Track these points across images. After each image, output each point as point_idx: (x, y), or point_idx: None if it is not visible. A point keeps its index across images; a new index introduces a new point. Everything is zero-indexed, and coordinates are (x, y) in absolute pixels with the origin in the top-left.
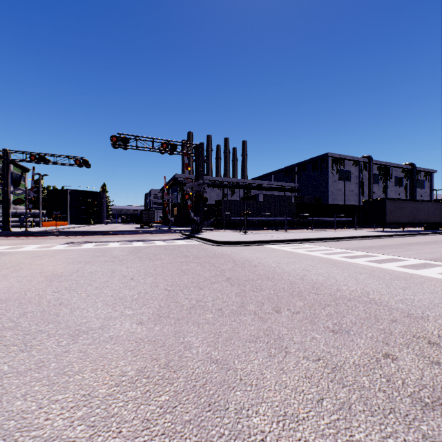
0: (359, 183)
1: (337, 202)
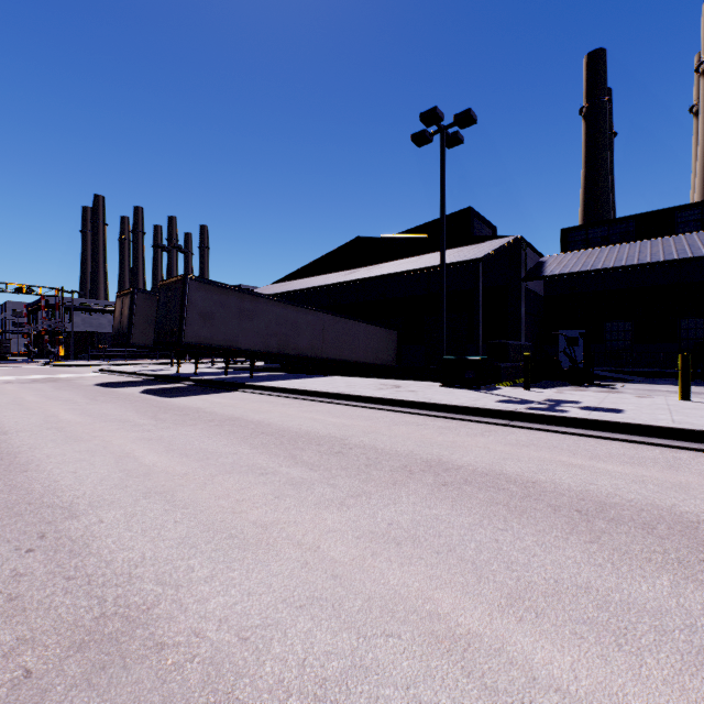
0: None
1: None
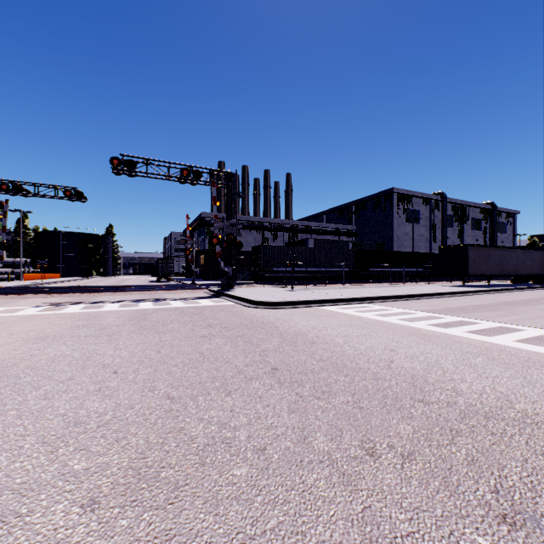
0: (430, 226)
1: (404, 249)
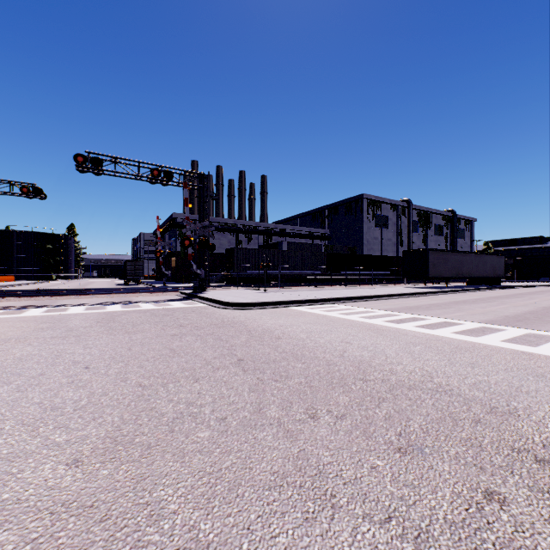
0: (397, 231)
1: (373, 253)
